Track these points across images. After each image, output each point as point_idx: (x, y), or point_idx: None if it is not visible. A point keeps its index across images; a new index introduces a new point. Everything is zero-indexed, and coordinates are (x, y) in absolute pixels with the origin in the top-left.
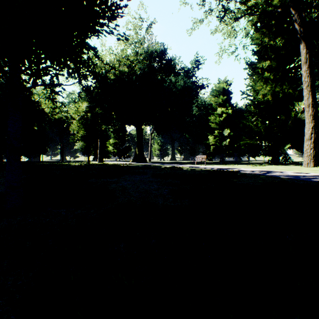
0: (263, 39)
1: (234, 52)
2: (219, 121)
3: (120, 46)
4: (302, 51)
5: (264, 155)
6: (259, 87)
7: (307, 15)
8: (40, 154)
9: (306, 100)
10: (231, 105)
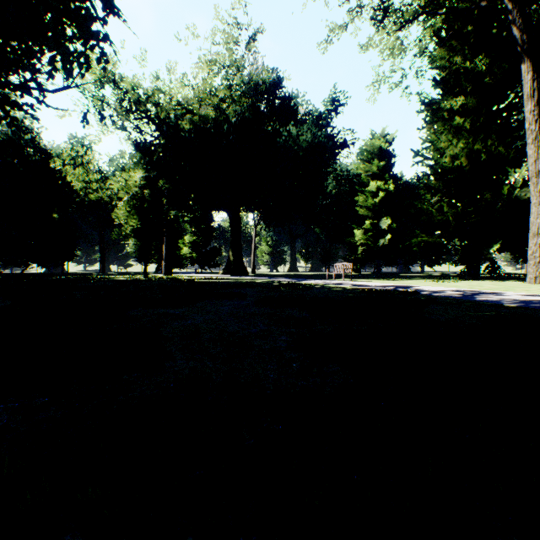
0: (452, 59)
1: (399, 82)
2: (373, 205)
3: (202, 72)
4: (526, 75)
5: (453, 262)
6: (445, 144)
7: (534, 12)
8: (63, 260)
9: (533, 165)
10: (393, 177)
